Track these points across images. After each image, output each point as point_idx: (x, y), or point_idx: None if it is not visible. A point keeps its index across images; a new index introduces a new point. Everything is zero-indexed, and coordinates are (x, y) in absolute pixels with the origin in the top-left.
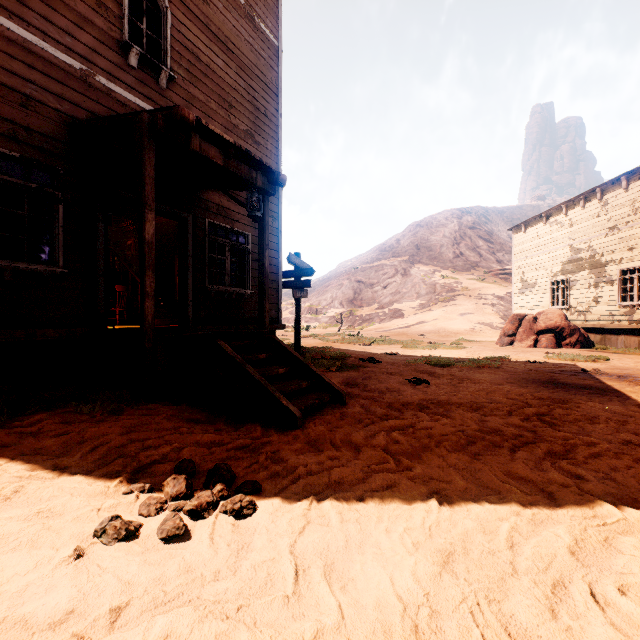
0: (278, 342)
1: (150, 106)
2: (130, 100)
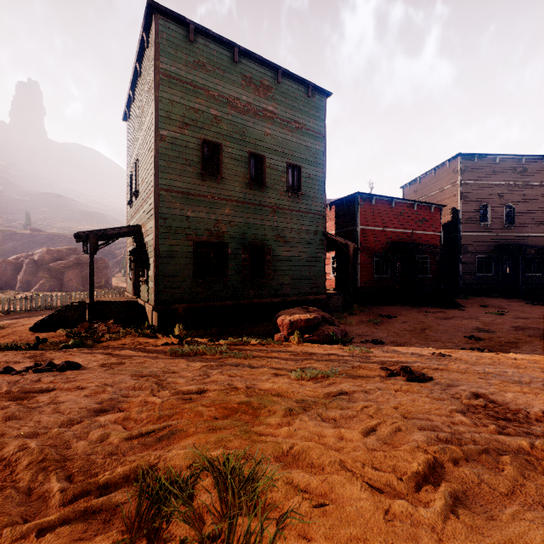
0: None
1: (509, 234)
2: (505, 235)
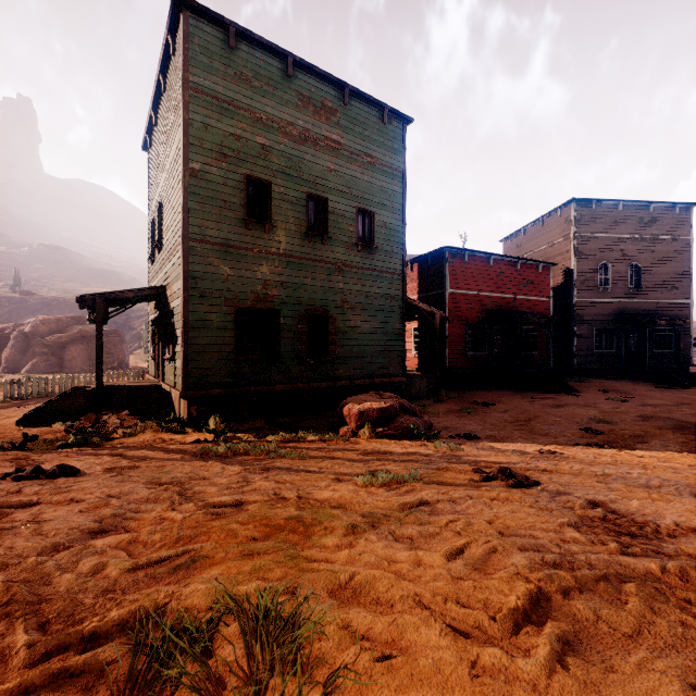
0: (685, 371)
1: (634, 300)
2: (629, 301)
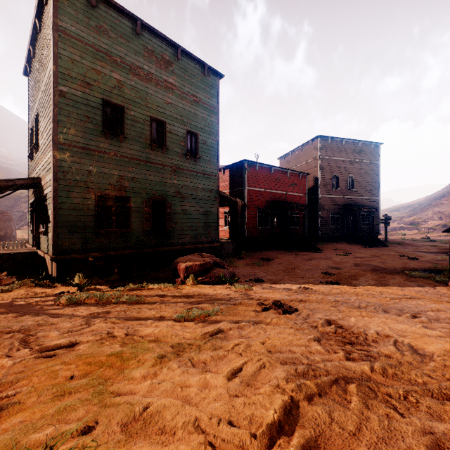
0: (376, 237)
1: (351, 196)
2: (348, 197)
